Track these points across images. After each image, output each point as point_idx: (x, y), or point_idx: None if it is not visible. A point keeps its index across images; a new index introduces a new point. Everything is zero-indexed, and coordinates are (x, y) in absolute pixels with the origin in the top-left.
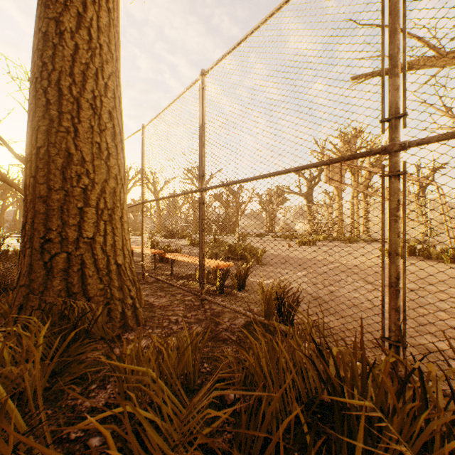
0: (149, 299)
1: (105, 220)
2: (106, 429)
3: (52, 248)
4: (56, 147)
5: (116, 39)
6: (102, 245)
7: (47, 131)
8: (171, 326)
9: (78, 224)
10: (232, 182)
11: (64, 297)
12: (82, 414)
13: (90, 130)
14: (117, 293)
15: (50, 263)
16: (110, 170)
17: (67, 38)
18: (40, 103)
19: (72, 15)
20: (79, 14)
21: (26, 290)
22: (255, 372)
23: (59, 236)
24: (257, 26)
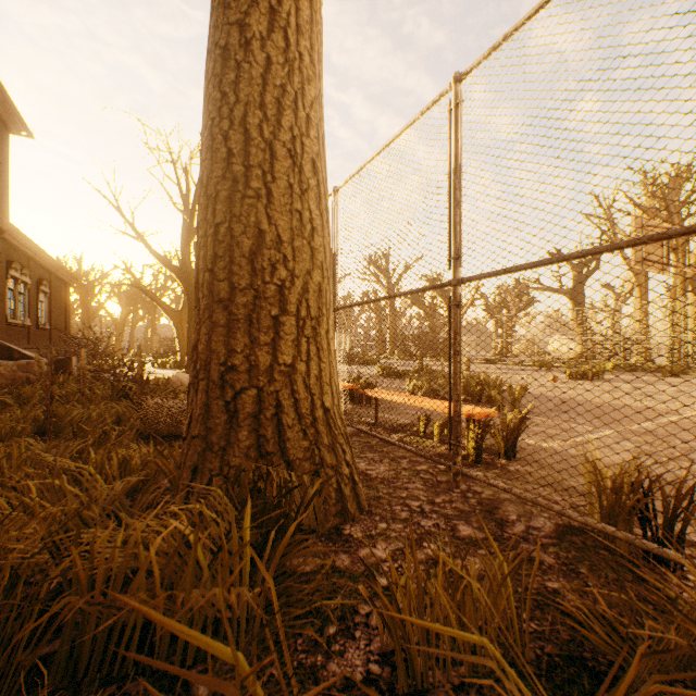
0: (358, 465)
1: (307, 337)
2: None
3: (237, 380)
4: (241, 222)
5: (318, 44)
6: (304, 377)
7: (229, 198)
8: (417, 520)
9: (271, 342)
10: (526, 264)
11: (253, 458)
12: (332, 690)
13: (288, 191)
14: (328, 457)
15: (233, 404)
16: (314, 255)
17: (256, 48)
18: (218, 156)
19: (262, 13)
20: (272, 9)
21: (201, 444)
22: None
23: (246, 361)
24: None
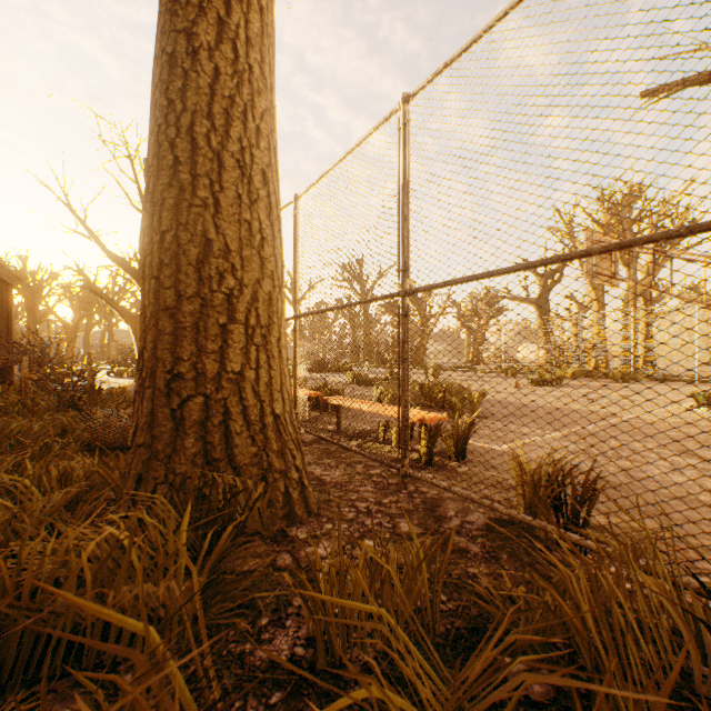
0: (314, 471)
1: (257, 345)
2: (305, 707)
3: (183, 388)
4: (188, 230)
5: (270, 56)
6: (254, 384)
7: (176, 206)
8: (362, 520)
9: (219, 350)
10: (462, 278)
11: (200, 465)
12: (257, 672)
13: (237, 201)
14: (277, 462)
15: (179, 411)
16: (264, 264)
17: (204, 58)
18: (164, 163)
19: (210, 23)
20: (220, 20)
21: (146, 452)
22: (589, 638)
23: (192, 369)
24: (515, 2)
